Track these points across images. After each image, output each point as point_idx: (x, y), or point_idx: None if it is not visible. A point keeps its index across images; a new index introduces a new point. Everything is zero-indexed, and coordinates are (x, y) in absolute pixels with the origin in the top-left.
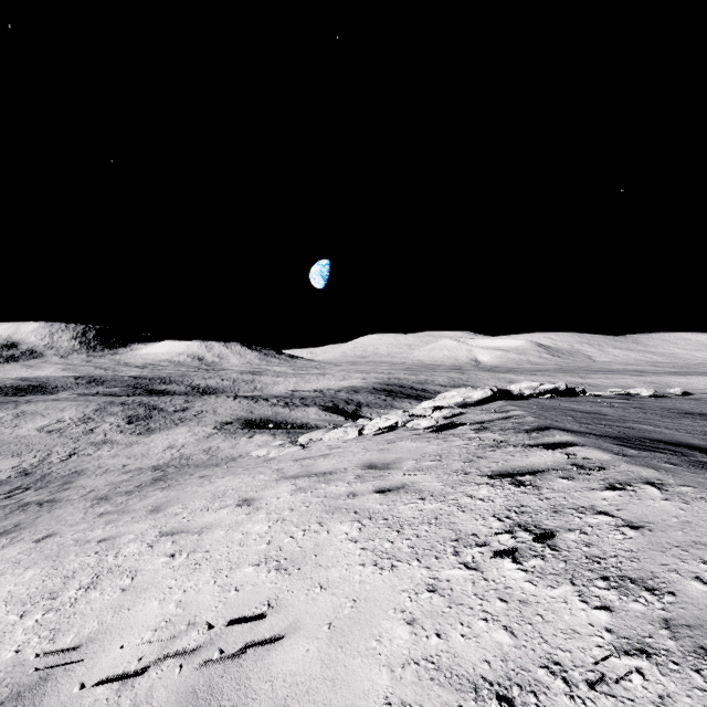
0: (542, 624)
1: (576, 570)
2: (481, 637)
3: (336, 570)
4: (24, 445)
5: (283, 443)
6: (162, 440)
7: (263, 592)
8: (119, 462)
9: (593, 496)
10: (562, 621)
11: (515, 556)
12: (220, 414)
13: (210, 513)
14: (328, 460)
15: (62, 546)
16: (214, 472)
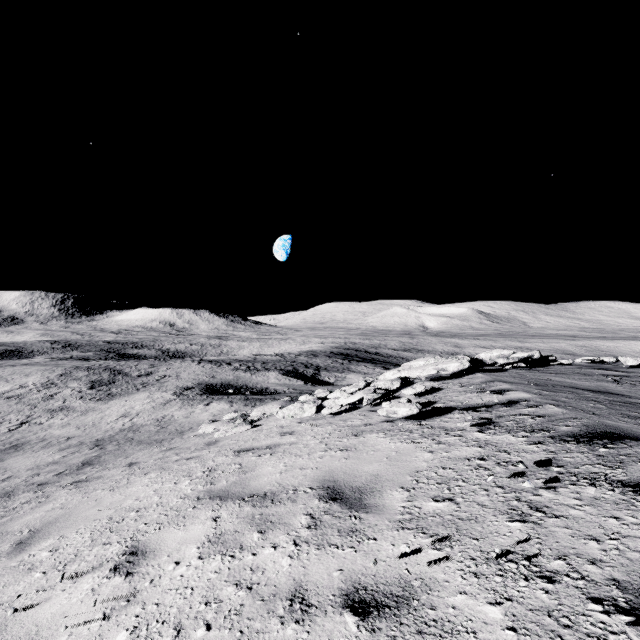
0: None
1: None
2: None
3: None
4: None
5: (233, 418)
6: (119, 407)
7: None
8: (66, 433)
9: None
10: None
11: None
12: (182, 379)
13: (66, 583)
14: (275, 459)
15: None
16: (149, 456)
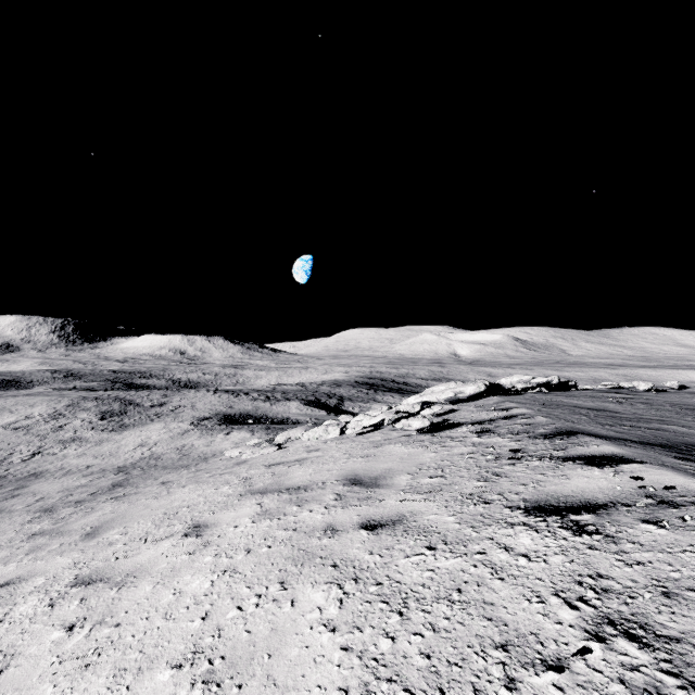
0: None
1: None
2: None
3: None
4: None
5: (258, 442)
6: (135, 437)
7: None
8: (84, 462)
9: None
10: None
11: None
12: (198, 409)
13: (148, 545)
14: (304, 467)
15: None
16: (180, 477)
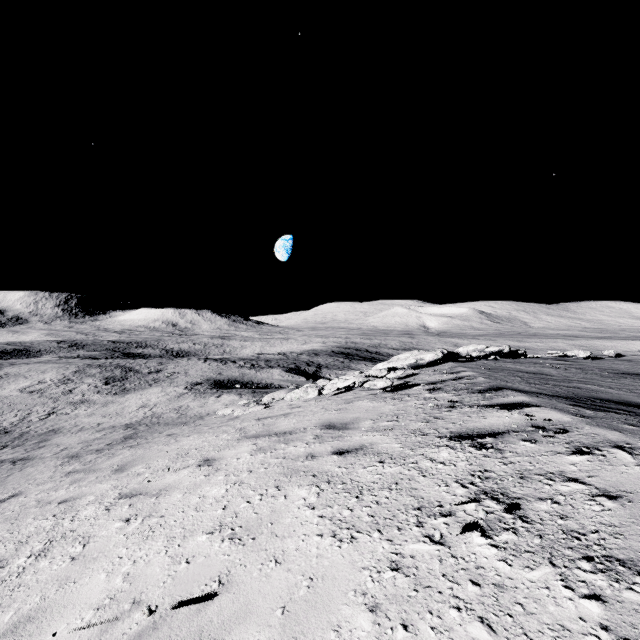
0: (524, 616)
1: (554, 547)
2: (454, 632)
3: (292, 541)
4: (6, 405)
5: (247, 402)
6: (136, 399)
7: (215, 566)
8: (95, 420)
9: (560, 461)
10: (547, 613)
11: (484, 528)
12: (191, 375)
13: (171, 473)
14: (289, 419)
15: (23, 507)
16: (182, 430)
